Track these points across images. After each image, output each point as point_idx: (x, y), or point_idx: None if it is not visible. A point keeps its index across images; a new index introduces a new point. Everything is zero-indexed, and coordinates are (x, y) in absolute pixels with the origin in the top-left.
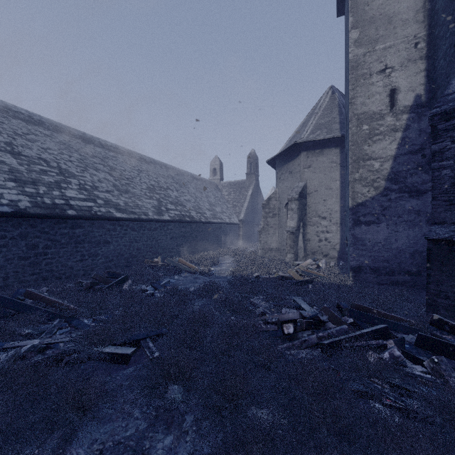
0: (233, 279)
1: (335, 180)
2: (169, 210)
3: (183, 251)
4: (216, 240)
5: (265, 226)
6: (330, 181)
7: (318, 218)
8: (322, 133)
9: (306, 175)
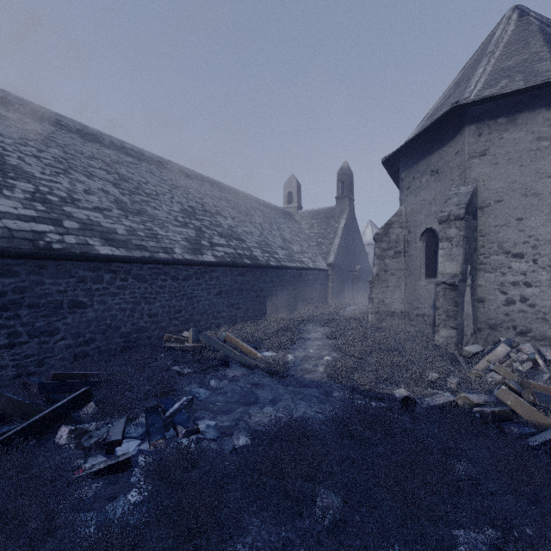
0: (346, 406)
1: (548, 177)
2: (215, 245)
3: (238, 315)
4: (293, 295)
5: (381, 273)
6: (535, 179)
7: (505, 256)
8: (513, 82)
9: (476, 172)
